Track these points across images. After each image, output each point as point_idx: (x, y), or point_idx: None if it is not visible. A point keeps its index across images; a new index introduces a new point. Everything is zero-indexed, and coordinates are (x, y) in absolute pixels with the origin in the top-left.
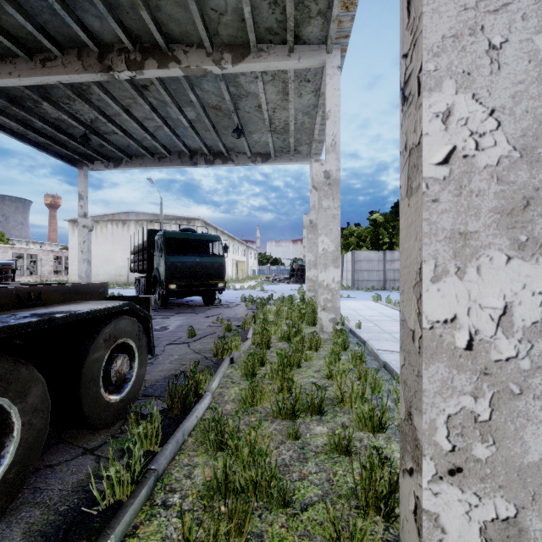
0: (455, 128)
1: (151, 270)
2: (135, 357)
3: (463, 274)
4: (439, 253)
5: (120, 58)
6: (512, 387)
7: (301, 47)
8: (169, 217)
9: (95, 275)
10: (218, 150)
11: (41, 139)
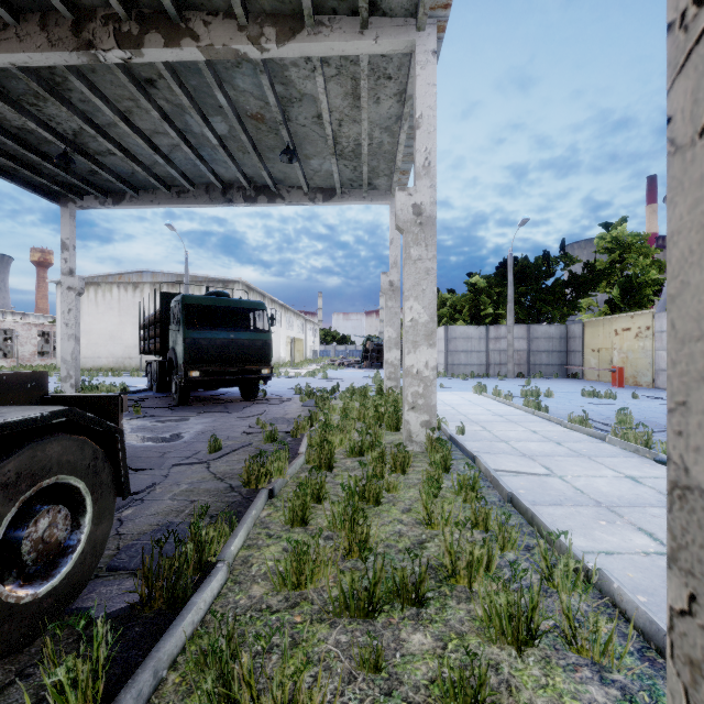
0: None
1: (165, 351)
2: (86, 507)
3: None
4: None
5: (107, 30)
6: None
7: (379, 20)
8: (199, 278)
9: (94, 358)
10: (262, 182)
11: (0, 159)
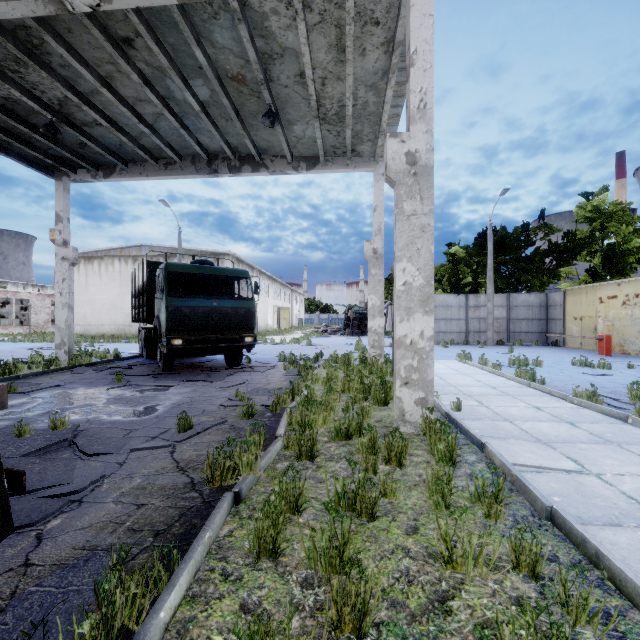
0: None
1: (152, 319)
2: None
3: None
4: None
5: None
6: None
7: None
8: (192, 251)
9: (98, 325)
10: (246, 152)
11: None
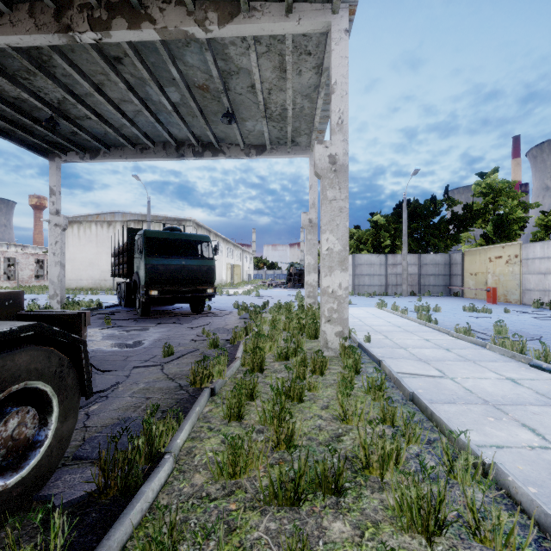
0: None
1: (131, 274)
2: (53, 407)
3: None
4: None
5: (82, 16)
6: None
7: (301, 5)
8: (158, 217)
9: (77, 280)
10: (207, 141)
11: (1, 123)
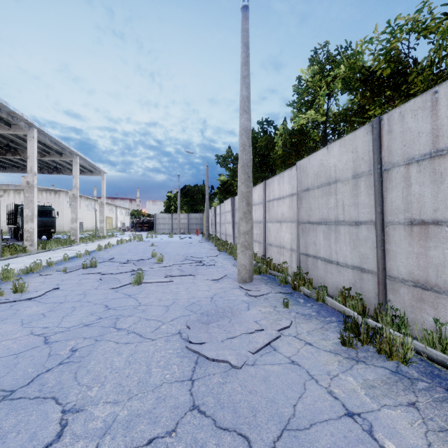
0: (27, 212)
1: (16, 223)
2: None
3: (27, 224)
4: (25, 222)
5: None
6: (32, 233)
7: (65, 155)
8: (41, 188)
9: None
10: None
11: None
